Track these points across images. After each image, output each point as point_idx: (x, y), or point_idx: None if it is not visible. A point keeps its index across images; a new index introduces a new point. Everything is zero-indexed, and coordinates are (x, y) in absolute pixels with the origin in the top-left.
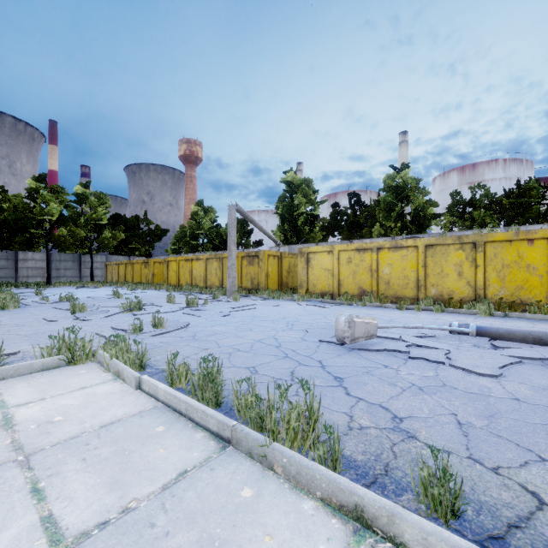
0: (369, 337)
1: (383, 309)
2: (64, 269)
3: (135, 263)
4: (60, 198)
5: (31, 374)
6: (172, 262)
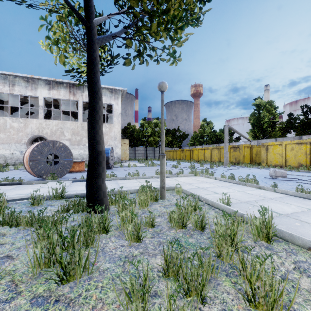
0: (283, 177)
1: (308, 173)
2: (149, 153)
3: (177, 151)
4: (150, 126)
5: (189, 176)
6: (195, 150)
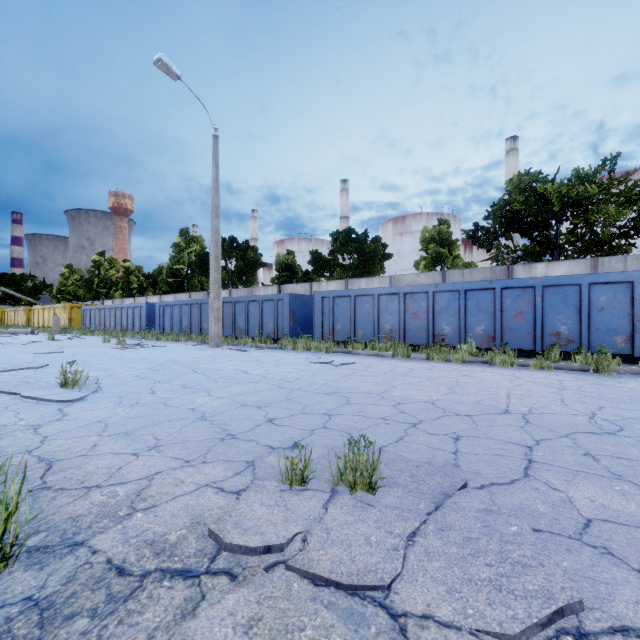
0: None
1: None
2: None
3: None
4: None
5: None
6: (6, 312)
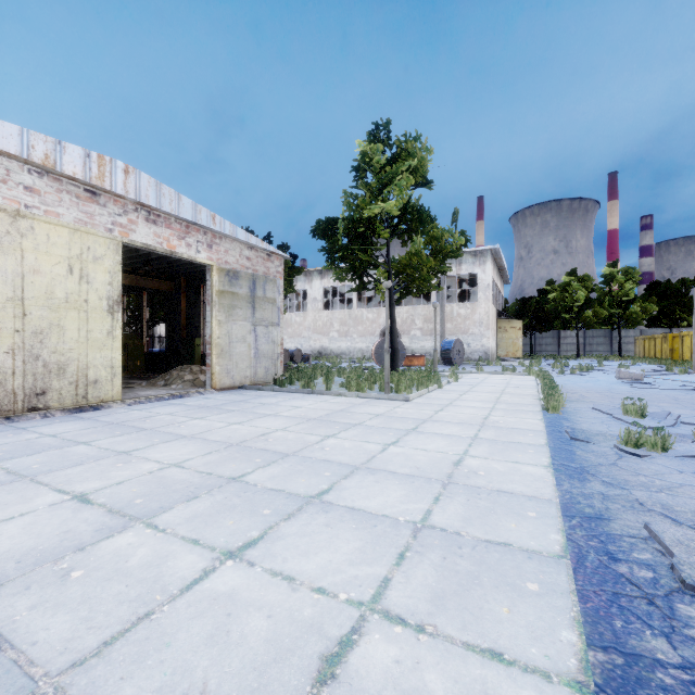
0: (635, 380)
1: None
2: (596, 344)
3: (656, 338)
4: (586, 285)
5: (520, 375)
6: (685, 337)
